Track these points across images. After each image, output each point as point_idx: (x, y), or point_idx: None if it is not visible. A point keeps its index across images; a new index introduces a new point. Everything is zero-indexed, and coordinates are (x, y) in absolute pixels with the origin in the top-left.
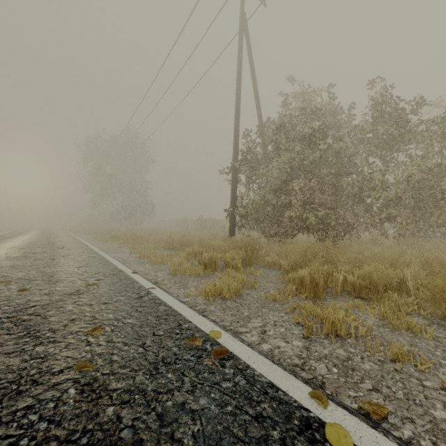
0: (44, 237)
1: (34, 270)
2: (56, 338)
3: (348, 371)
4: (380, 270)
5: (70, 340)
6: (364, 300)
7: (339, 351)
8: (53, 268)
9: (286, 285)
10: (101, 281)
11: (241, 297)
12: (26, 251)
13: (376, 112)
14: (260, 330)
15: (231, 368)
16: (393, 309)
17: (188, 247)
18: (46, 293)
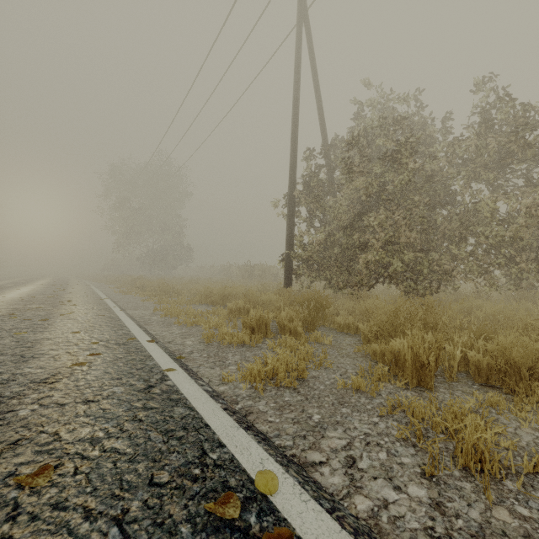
0: (52, 287)
1: (10, 336)
2: None
3: None
4: (522, 344)
5: None
6: (498, 390)
7: (501, 514)
8: (38, 334)
9: (370, 361)
10: (98, 356)
11: (305, 384)
12: (18, 307)
13: (483, 120)
14: (344, 457)
15: None
16: None
17: (231, 301)
18: (2, 381)
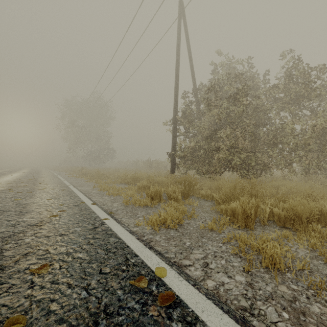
0: (31, 174)
1: (11, 201)
2: (1, 278)
3: (299, 316)
4: (303, 204)
5: (14, 280)
6: (289, 229)
7: (282, 288)
8: (27, 200)
9: (219, 215)
10: (64, 212)
11: (182, 227)
12: (12, 185)
13: (287, 76)
14: (202, 263)
15: (178, 322)
16: (319, 239)
17: (139, 181)
18: (12, 224)
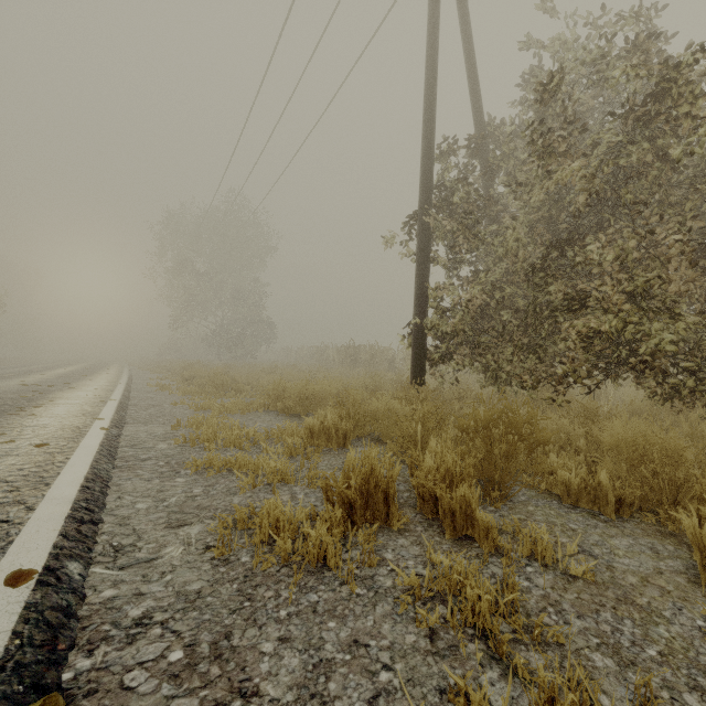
0: (61, 378)
1: None
2: None
3: None
4: None
5: None
6: None
7: None
8: None
9: None
10: None
11: None
12: None
13: None
14: None
15: None
16: None
17: (317, 407)
18: None
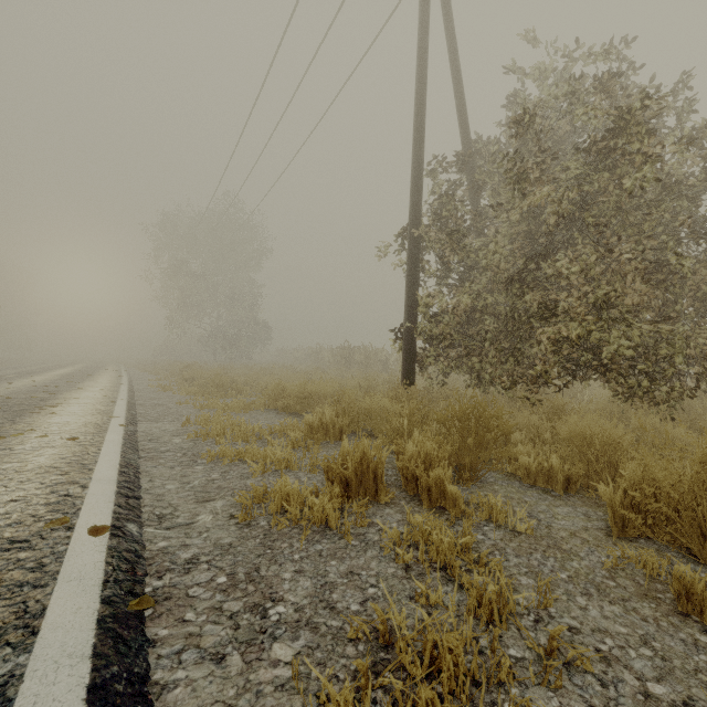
0: (64, 379)
1: None
2: None
3: None
4: None
5: None
6: None
7: None
8: None
9: (685, 625)
10: None
11: None
12: None
13: None
14: None
15: None
16: None
17: (314, 406)
18: None
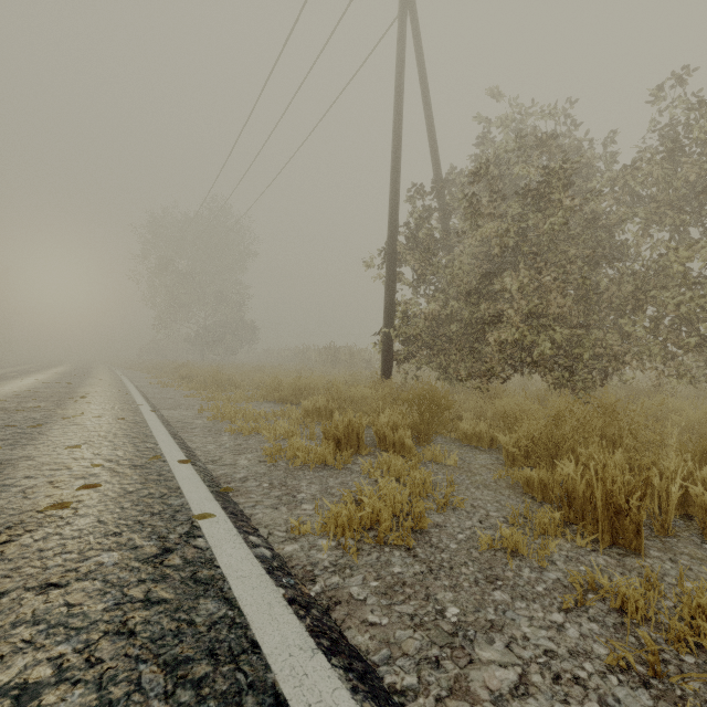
0: (67, 377)
1: None
2: None
3: None
4: None
5: None
6: None
7: None
8: (18, 449)
9: (523, 496)
10: (95, 488)
11: (425, 539)
12: (8, 405)
13: (669, 139)
14: None
15: None
16: None
17: (307, 397)
18: None
